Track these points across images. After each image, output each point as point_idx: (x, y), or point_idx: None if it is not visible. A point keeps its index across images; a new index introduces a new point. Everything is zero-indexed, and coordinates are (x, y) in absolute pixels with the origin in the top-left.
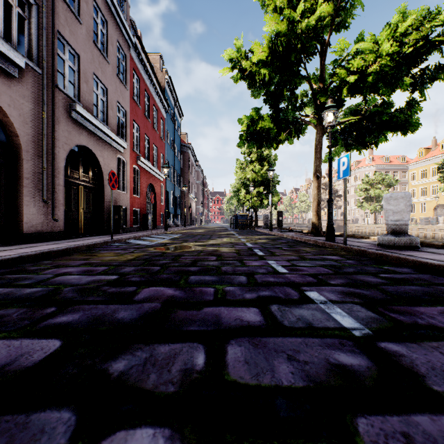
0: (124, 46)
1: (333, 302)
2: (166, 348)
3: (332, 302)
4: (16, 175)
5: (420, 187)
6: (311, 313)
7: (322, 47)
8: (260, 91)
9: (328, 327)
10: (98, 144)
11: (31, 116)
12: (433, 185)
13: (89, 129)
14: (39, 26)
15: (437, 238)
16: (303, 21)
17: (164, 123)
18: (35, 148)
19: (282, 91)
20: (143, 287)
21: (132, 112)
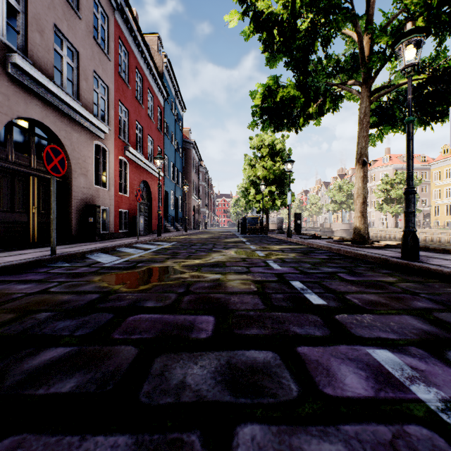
0: (105, 4)
1: None
2: None
3: None
4: None
5: (445, 188)
6: None
7: None
8: (278, 57)
9: None
10: (63, 122)
11: None
12: None
13: (45, 98)
14: None
15: None
16: None
17: (162, 113)
18: None
19: (311, 46)
20: None
21: (118, 90)
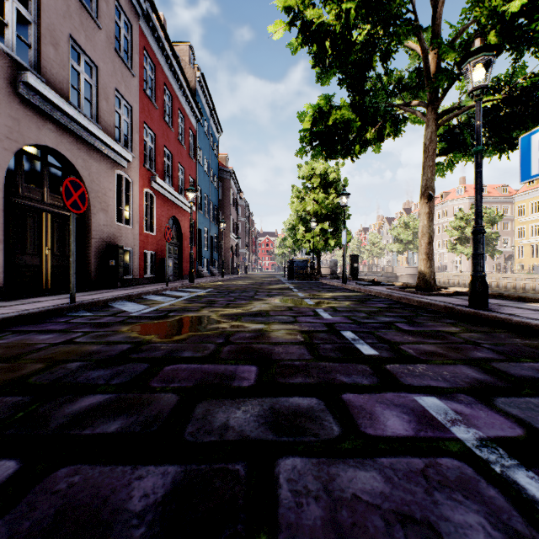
0: (129, 11)
1: None
2: None
3: None
4: None
5: (530, 225)
6: None
7: None
8: (330, 73)
9: None
10: (80, 149)
11: None
12: None
13: (60, 121)
14: None
15: None
16: None
17: (195, 137)
18: None
19: (369, 61)
20: None
21: (143, 111)
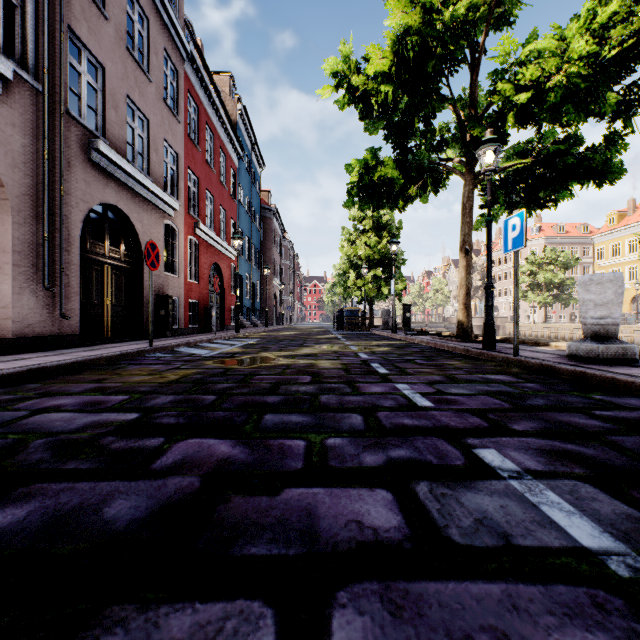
0: (175, 57)
1: (534, 474)
2: (186, 622)
3: (532, 474)
4: (2, 247)
5: (610, 269)
6: (501, 506)
7: (473, 54)
8: (378, 123)
9: (548, 546)
10: (135, 203)
11: (25, 156)
12: (631, 266)
13: (120, 179)
14: (38, 17)
15: (637, 343)
16: (446, 11)
17: (236, 175)
18: (31, 206)
19: (411, 122)
20: (178, 438)
21: (188, 156)
